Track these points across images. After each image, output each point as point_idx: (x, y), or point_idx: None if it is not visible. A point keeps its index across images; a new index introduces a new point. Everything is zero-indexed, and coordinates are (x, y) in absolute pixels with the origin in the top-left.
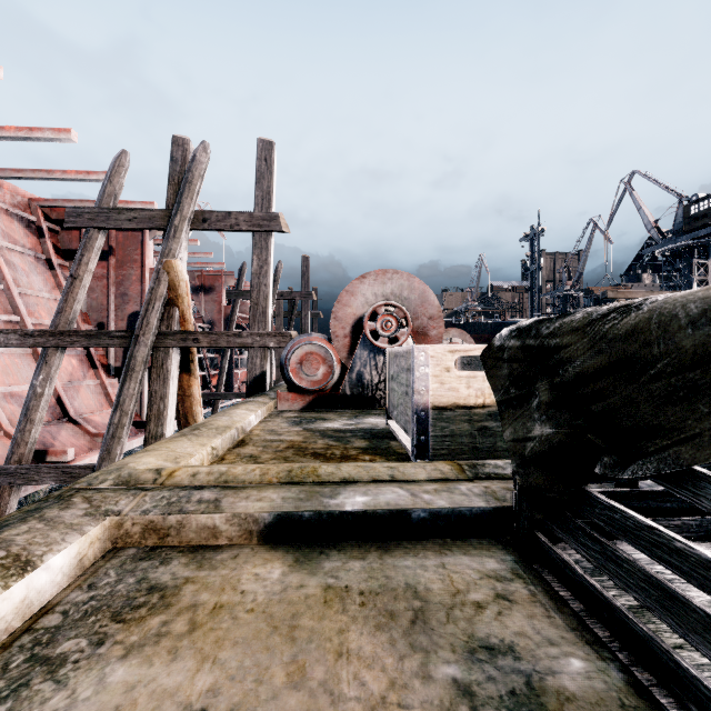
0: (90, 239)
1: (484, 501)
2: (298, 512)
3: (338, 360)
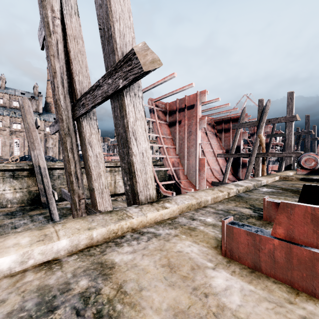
0: (237, 131)
1: None
2: (305, 178)
3: None
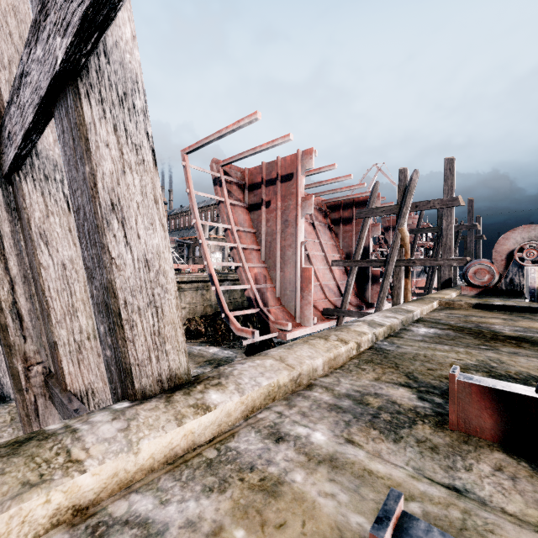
0: (365, 222)
1: None
2: (482, 303)
3: (497, 272)
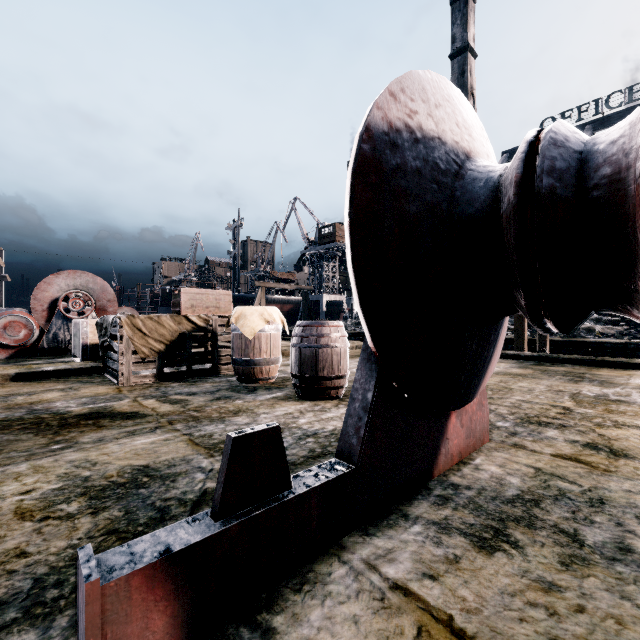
0: None
1: (97, 365)
2: (26, 372)
3: (37, 326)
